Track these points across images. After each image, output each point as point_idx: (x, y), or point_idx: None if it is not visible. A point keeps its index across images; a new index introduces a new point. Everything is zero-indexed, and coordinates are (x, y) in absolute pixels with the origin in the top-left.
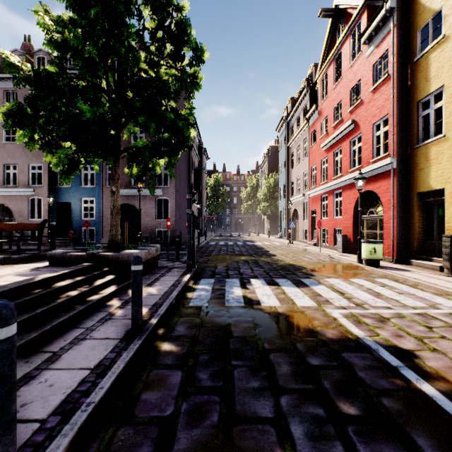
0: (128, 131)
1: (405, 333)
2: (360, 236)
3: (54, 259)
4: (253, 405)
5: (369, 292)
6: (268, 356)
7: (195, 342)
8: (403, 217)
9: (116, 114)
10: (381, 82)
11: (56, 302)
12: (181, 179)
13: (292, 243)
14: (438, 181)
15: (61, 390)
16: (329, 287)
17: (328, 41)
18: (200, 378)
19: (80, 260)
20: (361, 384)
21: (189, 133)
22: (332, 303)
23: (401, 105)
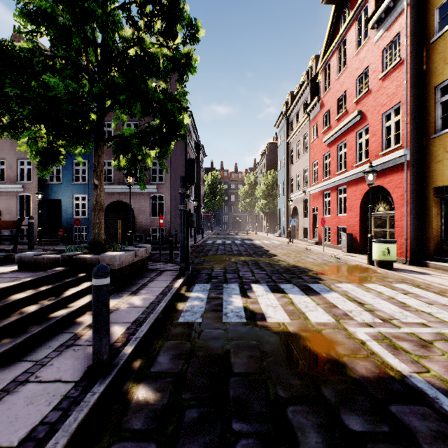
0: (115, 120)
1: None
2: (371, 235)
3: (24, 262)
4: None
5: (393, 302)
6: (284, 412)
7: (182, 385)
8: (418, 214)
9: (96, 95)
10: (391, 68)
11: (0, 324)
12: (177, 175)
13: (293, 241)
14: None
15: None
16: (343, 294)
17: (330, 29)
18: None
19: (54, 264)
20: None
21: (182, 119)
22: (353, 318)
23: (415, 91)
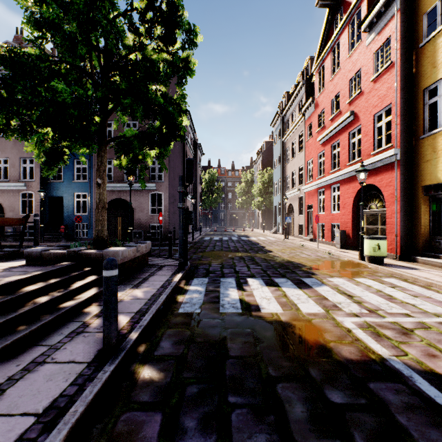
0: (117, 121)
1: (438, 351)
2: (362, 231)
3: (32, 257)
4: None
5: (380, 295)
6: (274, 388)
7: (183, 366)
8: (407, 211)
9: (100, 99)
10: (383, 71)
11: (17, 312)
12: (176, 173)
13: (288, 238)
14: None
15: None
16: (334, 288)
17: (325, 32)
18: (186, 427)
19: (60, 259)
20: (407, 438)
21: (181, 121)
22: (342, 308)
23: (405, 94)
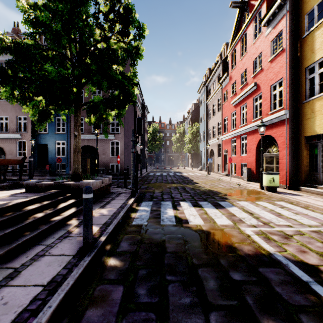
0: (87, 90)
1: (307, 249)
2: (262, 169)
3: (29, 187)
4: (185, 322)
5: (272, 213)
6: (196, 271)
7: (136, 258)
8: (294, 154)
9: (77, 76)
10: (277, 54)
11: (23, 223)
12: (129, 127)
13: (210, 174)
14: (321, 127)
15: (13, 309)
16: (240, 208)
17: (236, 25)
18: (139, 293)
19: (49, 188)
20: (280, 300)
21: (133, 91)
22: (245, 222)
23: (292, 71)
